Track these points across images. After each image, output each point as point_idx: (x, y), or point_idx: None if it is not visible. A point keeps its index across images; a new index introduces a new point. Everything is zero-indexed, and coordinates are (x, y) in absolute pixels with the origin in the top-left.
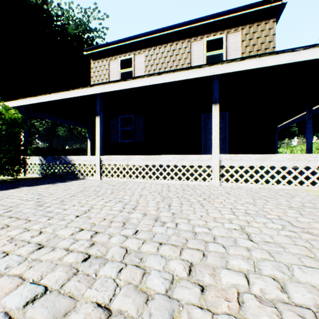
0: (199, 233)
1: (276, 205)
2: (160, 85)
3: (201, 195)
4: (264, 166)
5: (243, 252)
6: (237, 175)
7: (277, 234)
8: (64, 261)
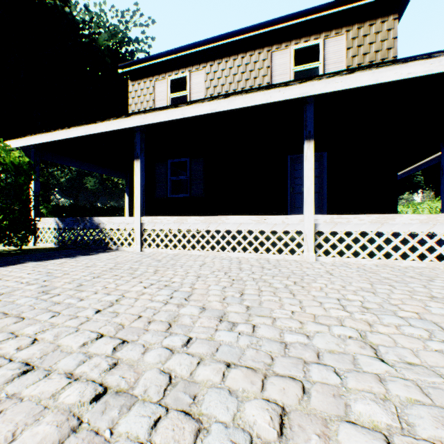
0: (291, 345)
1: (409, 294)
2: (227, 114)
3: (289, 276)
4: (384, 232)
5: (373, 385)
6: (341, 245)
7: (424, 348)
8: (60, 401)
